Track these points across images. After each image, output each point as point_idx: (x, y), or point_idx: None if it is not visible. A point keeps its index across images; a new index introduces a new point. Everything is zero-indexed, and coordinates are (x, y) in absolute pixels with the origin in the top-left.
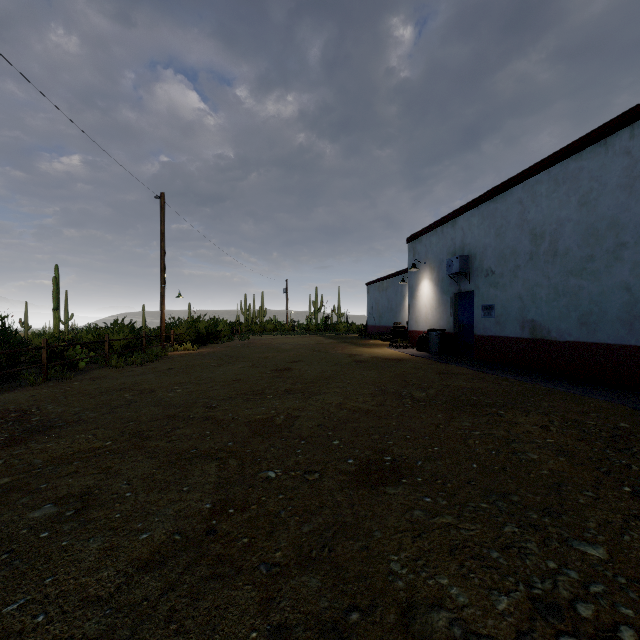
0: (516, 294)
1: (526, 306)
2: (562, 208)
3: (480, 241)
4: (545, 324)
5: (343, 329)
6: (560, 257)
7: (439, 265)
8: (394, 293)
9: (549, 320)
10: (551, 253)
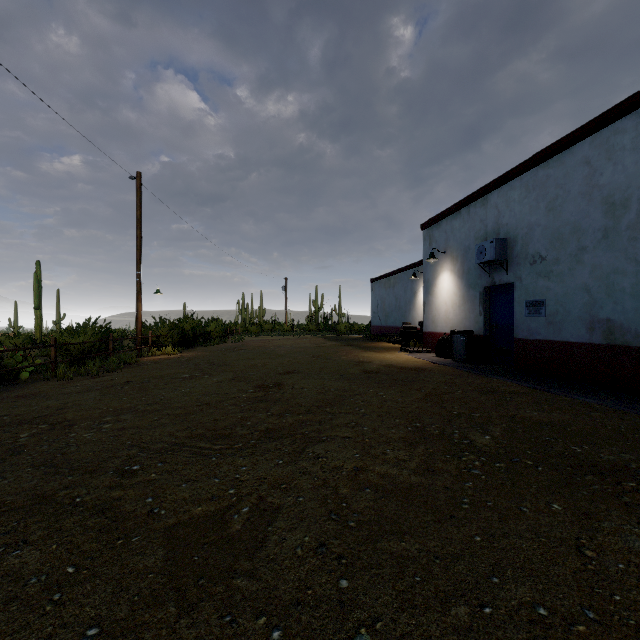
0: (580, 285)
1: (597, 301)
2: None
3: (523, 220)
4: (630, 325)
5: (344, 329)
6: None
7: (464, 253)
8: (403, 290)
9: (637, 319)
10: None
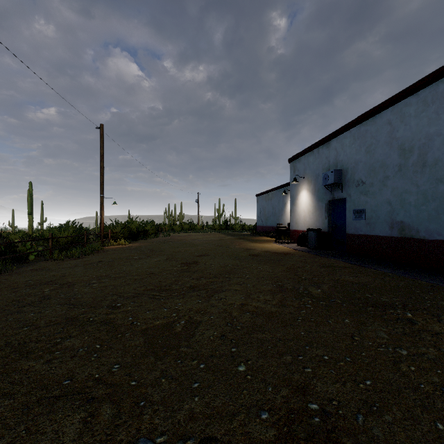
0: (385, 200)
1: (395, 210)
2: (431, 125)
3: (351, 158)
4: (414, 225)
5: (238, 228)
6: (429, 167)
7: (315, 178)
8: (277, 202)
9: (418, 221)
10: (420, 164)
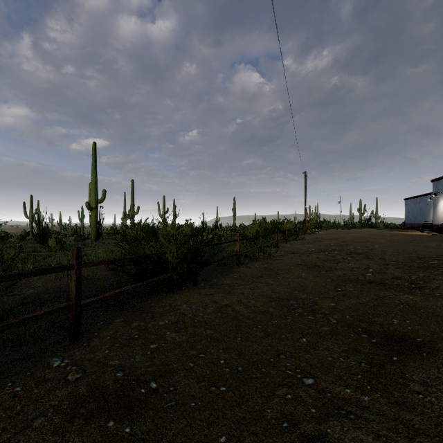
0: None
1: None
2: None
3: None
4: None
5: (382, 226)
6: None
7: None
8: (424, 205)
9: None
10: None
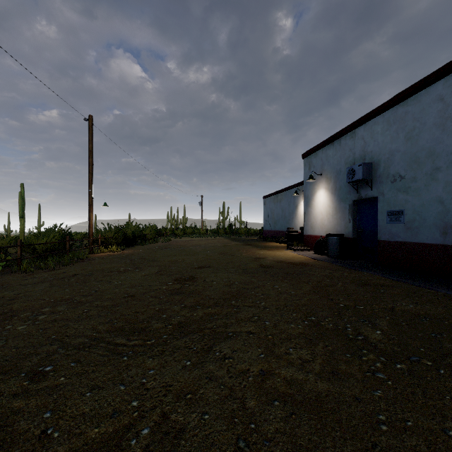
0: (435, 198)
1: (450, 210)
2: None
3: (385, 147)
4: None
5: (244, 233)
6: None
7: (336, 175)
8: (287, 204)
9: None
10: None
